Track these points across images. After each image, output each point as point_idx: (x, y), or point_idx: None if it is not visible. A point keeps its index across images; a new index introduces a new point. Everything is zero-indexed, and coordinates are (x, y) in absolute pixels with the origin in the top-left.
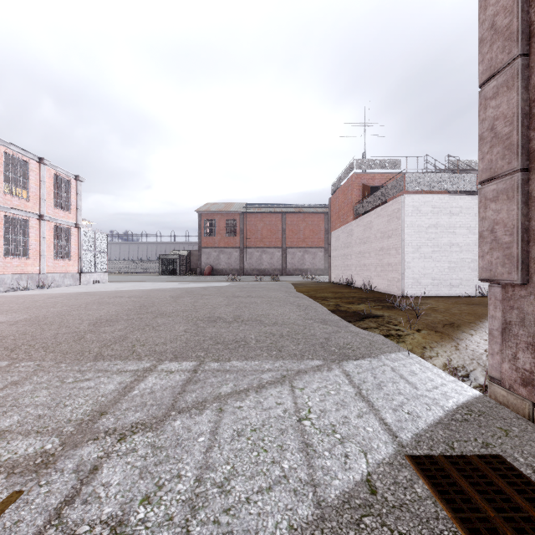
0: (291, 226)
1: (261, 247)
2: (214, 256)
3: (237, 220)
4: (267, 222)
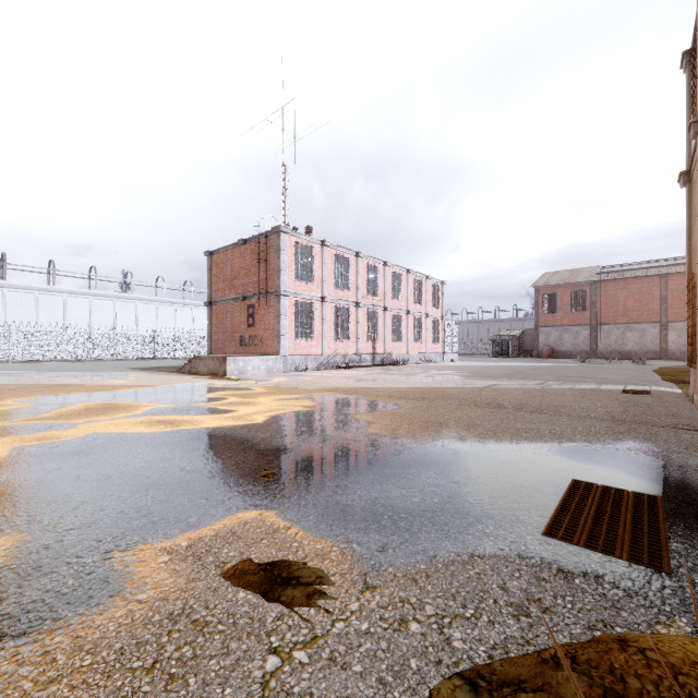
0: (676, 291)
1: (623, 322)
2: (554, 335)
3: (587, 291)
4: (634, 290)
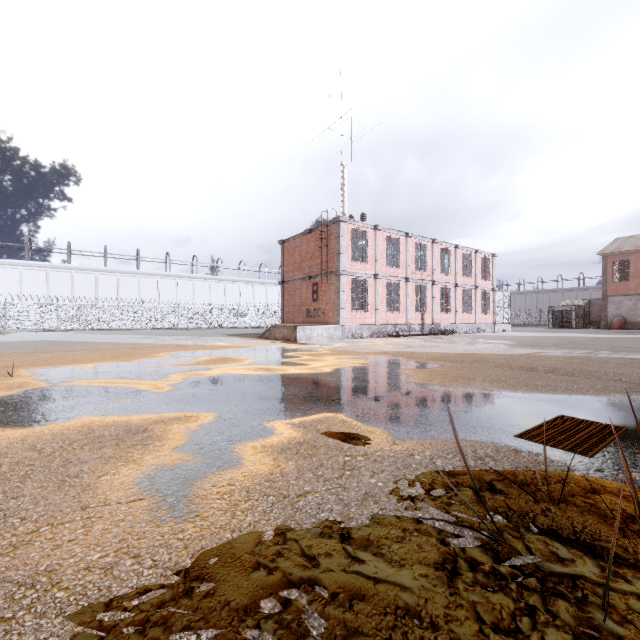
0: None
1: None
2: (627, 305)
3: None
4: None
